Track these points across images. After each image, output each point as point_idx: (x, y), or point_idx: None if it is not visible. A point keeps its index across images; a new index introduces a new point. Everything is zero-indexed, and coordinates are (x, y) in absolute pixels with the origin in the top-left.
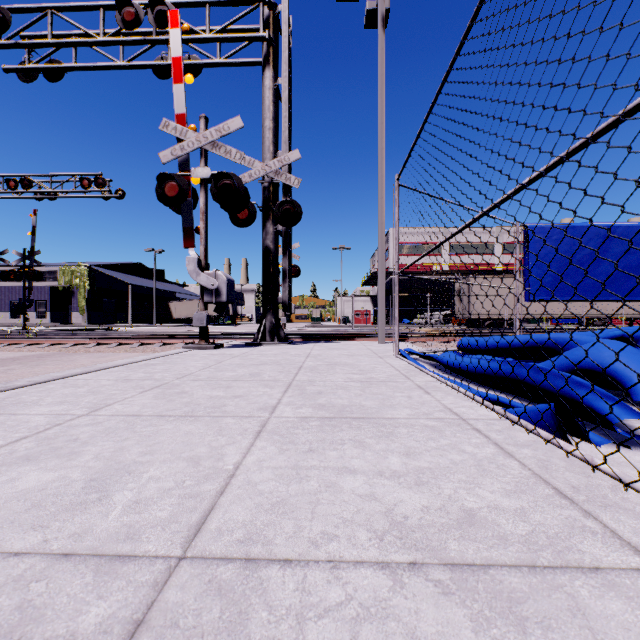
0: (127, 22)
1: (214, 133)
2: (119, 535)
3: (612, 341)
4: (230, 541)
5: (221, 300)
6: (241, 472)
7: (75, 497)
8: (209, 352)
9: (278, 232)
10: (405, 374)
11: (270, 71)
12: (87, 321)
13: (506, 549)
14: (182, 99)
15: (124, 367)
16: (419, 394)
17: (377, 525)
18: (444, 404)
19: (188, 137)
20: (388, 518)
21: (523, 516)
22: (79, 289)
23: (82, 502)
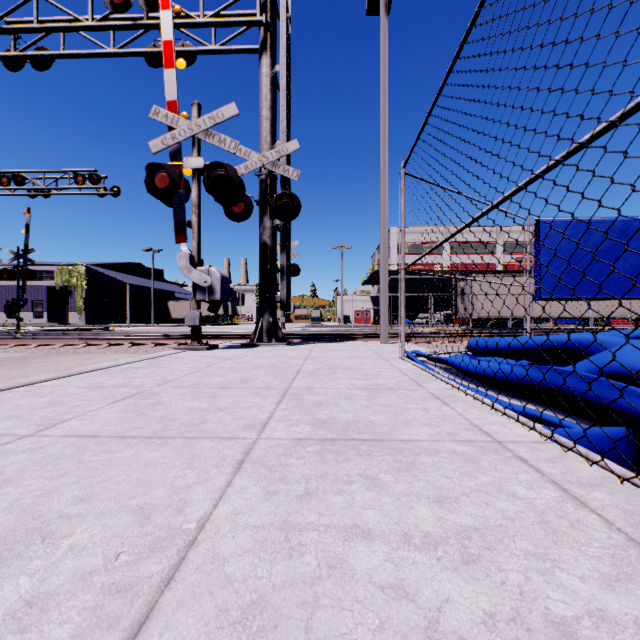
0: (116, 5)
1: (207, 121)
2: None
3: None
4: None
5: (215, 298)
6: (206, 536)
7: None
8: (201, 354)
9: (276, 227)
10: (415, 380)
11: (267, 58)
12: (85, 321)
13: None
14: (173, 85)
15: (103, 371)
16: (436, 406)
17: None
18: (469, 420)
19: (180, 125)
20: None
21: None
22: (76, 289)
23: None
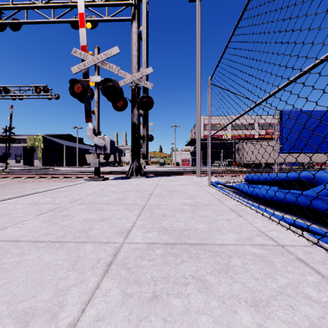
0: None
1: (103, 56)
2: None
3: None
4: None
5: (106, 152)
6: None
7: None
8: (99, 183)
9: (140, 114)
10: (219, 199)
11: (135, 23)
12: (42, 164)
13: None
14: (84, 37)
15: (41, 193)
16: (234, 217)
17: None
18: (257, 227)
19: (88, 58)
20: None
21: None
22: (38, 148)
23: None
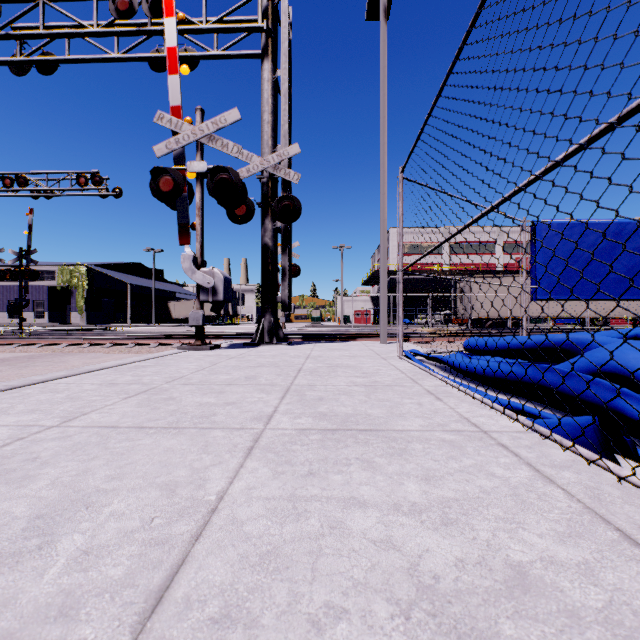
0: (121, 12)
1: (210, 126)
2: (50, 609)
3: (635, 342)
4: (200, 620)
5: (218, 299)
6: (225, 505)
7: (9, 544)
8: (205, 353)
9: (277, 229)
10: (412, 377)
11: (269, 63)
12: (86, 321)
13: (583, 635)
14: (177, 91)
15: (112, 369)
16: (430, 401)
17: (399, 591)
18: (459, 413)
19: (183, 130)
20: (413, 579)
21: (591, 576)
22: (78, 289)
23: (16, 552)
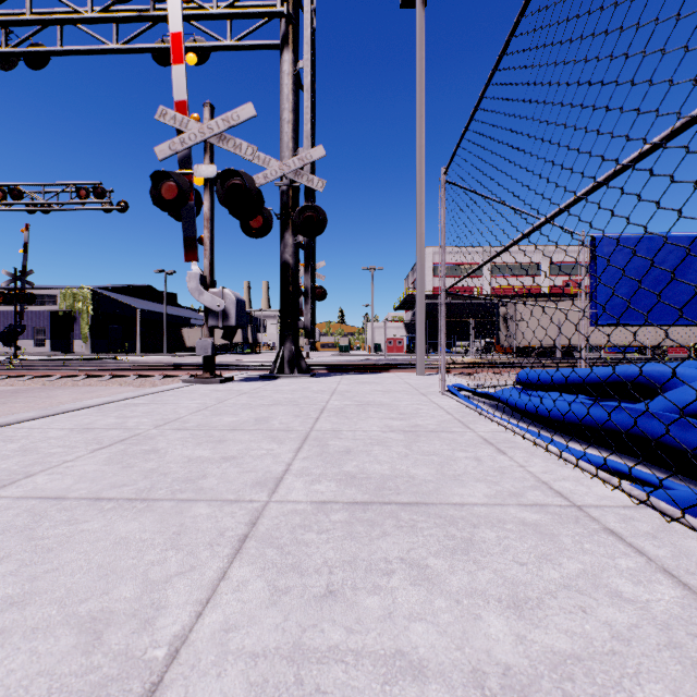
0: None
1: (221, 123)
2: None
3: None
4: None
5: (229, 324)
6: (177, 674)
7: None
8: (213, 387)
9: (299, 244)
10: (461, 419)
11: (289, 54)
12: (91, 350)
13: None
14: (183, 83)
15: (96, 409)
16: (490, 454)
17: None
18: (534, 474)
19: (190, 128)
20: None
21: None
22: (82, 314)
23: None
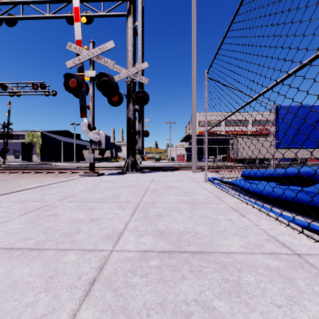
0: None
1: (98, 50)
2: None
3: None
4: None
5: (101, 147)
6: None
7: None
8: (93, 178)
9: (135, 109)
10: (217, 196)
11: (131, 18)
12: (40, 160)
13: None
14: (79, 31)
15: (32, 190)
16: (237, 217)
17: None
18: (265, 230)
19: (83, 53)
20: None
21: None
22: (36, 143)
23: None
